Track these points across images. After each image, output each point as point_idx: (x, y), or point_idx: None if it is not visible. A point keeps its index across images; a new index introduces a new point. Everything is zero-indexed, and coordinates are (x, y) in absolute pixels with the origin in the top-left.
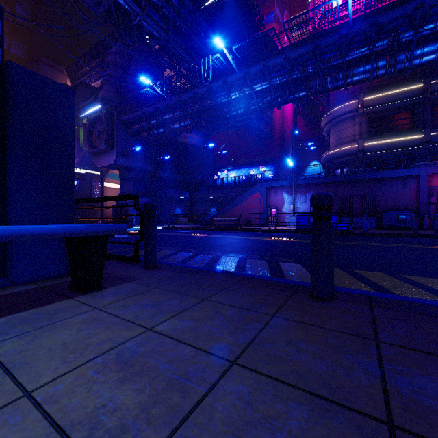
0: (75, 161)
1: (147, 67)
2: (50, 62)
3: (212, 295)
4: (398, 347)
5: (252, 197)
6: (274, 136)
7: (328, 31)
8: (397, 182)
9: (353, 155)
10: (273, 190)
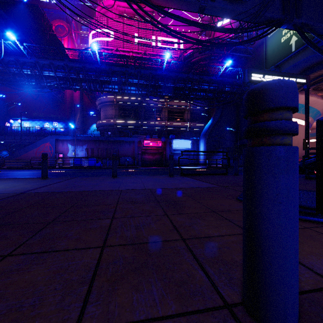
0: None
1: None
2: None
3: (8, 180)
4: (50, 180)
5: (44, 145)
6: (65, 101)
7: (89, 62)
8: (127, 143)
9: (112, 125)
10: (61, 141)
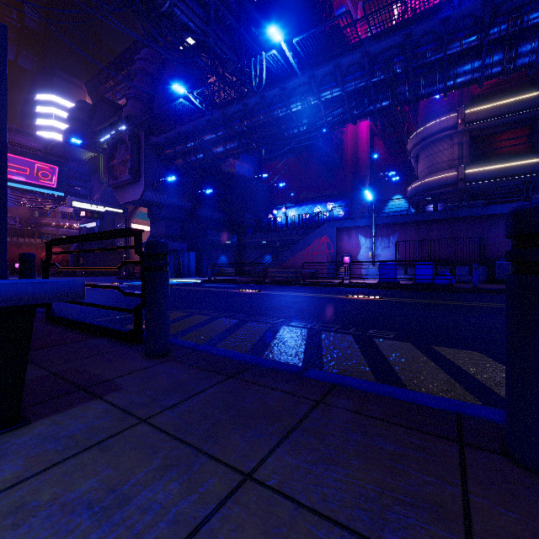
0: (95, 197)
1: (184, 77)
2: (65, 75)
3: (266, 457)
4: None
5: (318, 241)
6: (345, 164)
7: (424, 13)
8: None
9: (451, 185)
10: (345, 232)
